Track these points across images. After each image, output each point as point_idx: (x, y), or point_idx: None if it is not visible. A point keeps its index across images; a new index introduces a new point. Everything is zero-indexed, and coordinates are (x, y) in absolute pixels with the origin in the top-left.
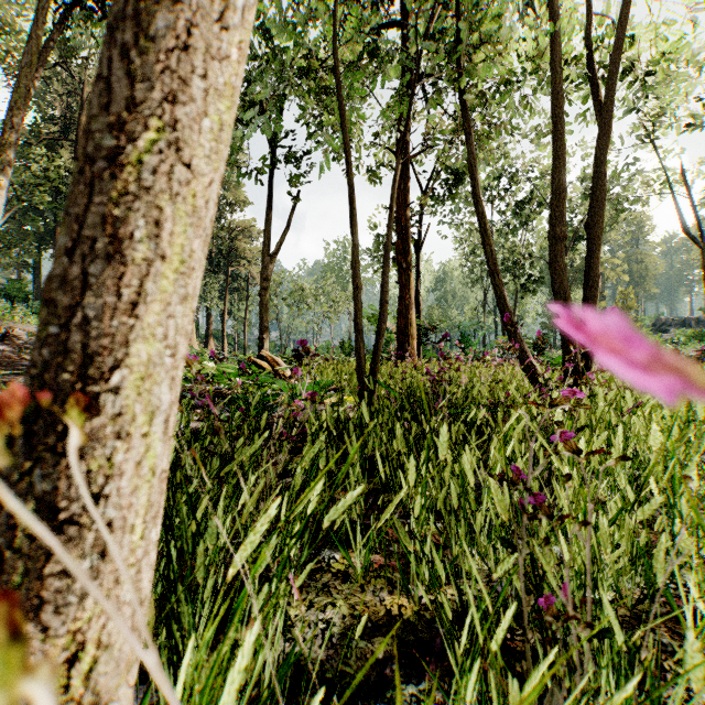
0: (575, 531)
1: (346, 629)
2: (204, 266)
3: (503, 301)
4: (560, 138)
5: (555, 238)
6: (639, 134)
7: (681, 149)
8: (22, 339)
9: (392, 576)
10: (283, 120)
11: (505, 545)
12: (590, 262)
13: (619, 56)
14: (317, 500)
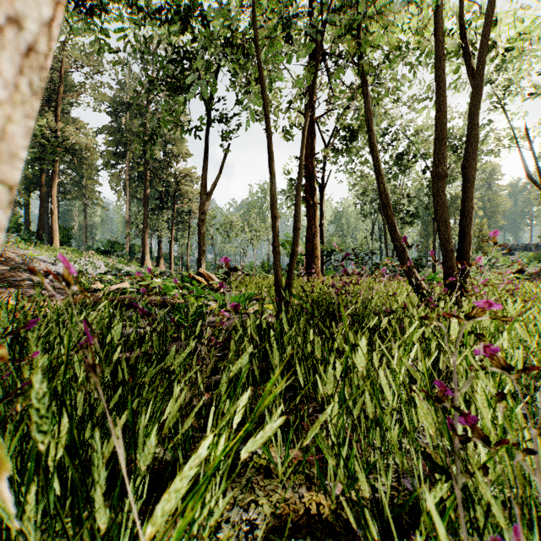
0: (519, 461)
1: (268, 531)
2: (32, 107)
3: (394, 228)
4: (442, 93)
5: (438, 176)
6: (492, 101)
7: (525, 113)
8: (13, 260)
9: (310, 472)
10: (216, 84)
11: (437, 471)
12: (466, 196)
13: (489, 28)
14: (241, 411)
